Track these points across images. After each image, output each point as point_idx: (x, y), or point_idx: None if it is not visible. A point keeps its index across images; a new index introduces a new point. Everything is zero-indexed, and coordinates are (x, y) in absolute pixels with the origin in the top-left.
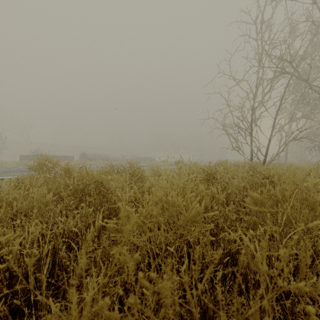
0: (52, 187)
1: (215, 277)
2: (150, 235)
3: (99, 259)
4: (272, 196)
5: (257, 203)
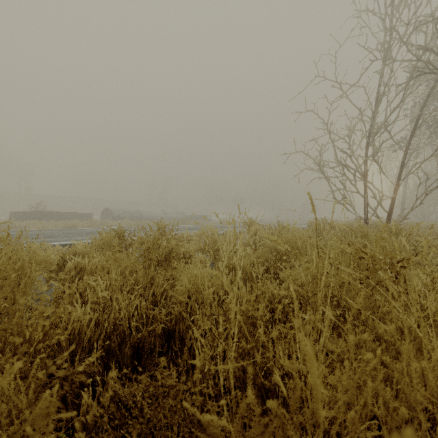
0: None
1: None
2: None
3: None
4: None
5: None
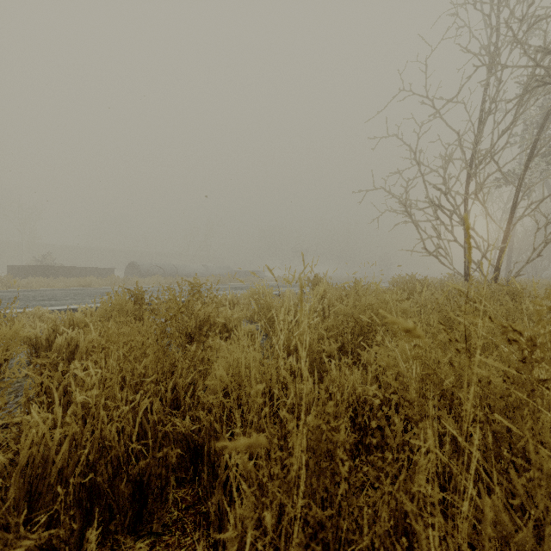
0: None
1: None
2: None
3: None
4: None
5: None
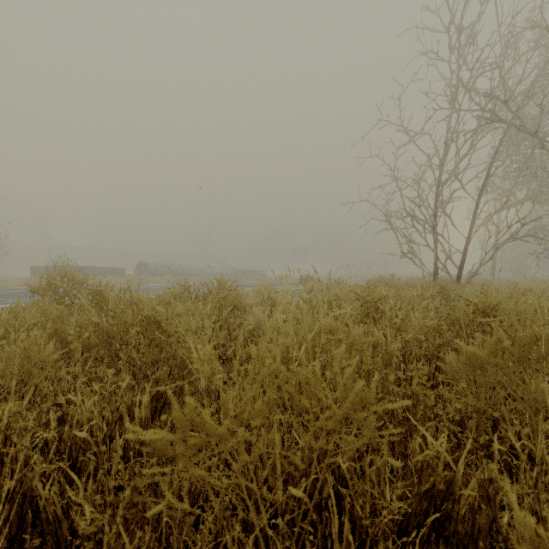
0: (62, 330)
1: (398, 546)
2: (247, 460)
3: (120, 527)
4: (507, 353)
5: (475, 367)
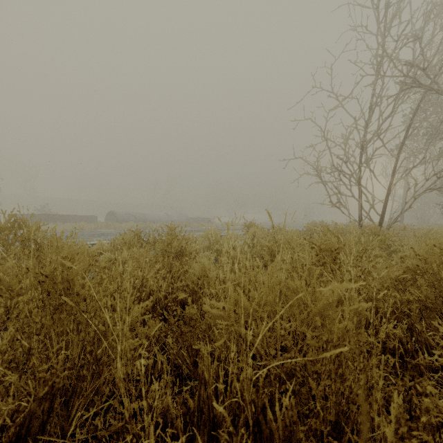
0: None
1: None
2: None
3: None
4: None
5: None
